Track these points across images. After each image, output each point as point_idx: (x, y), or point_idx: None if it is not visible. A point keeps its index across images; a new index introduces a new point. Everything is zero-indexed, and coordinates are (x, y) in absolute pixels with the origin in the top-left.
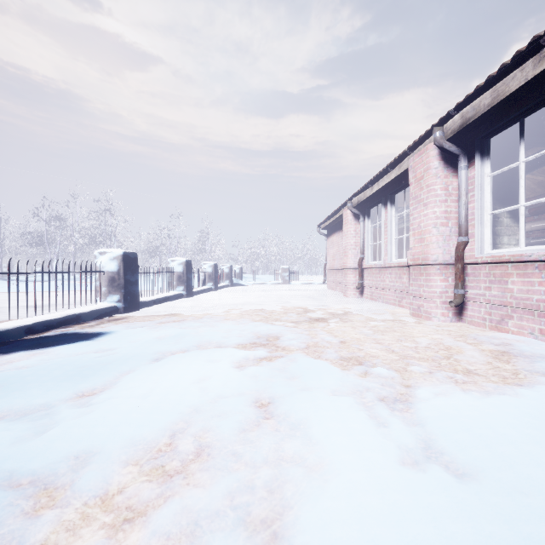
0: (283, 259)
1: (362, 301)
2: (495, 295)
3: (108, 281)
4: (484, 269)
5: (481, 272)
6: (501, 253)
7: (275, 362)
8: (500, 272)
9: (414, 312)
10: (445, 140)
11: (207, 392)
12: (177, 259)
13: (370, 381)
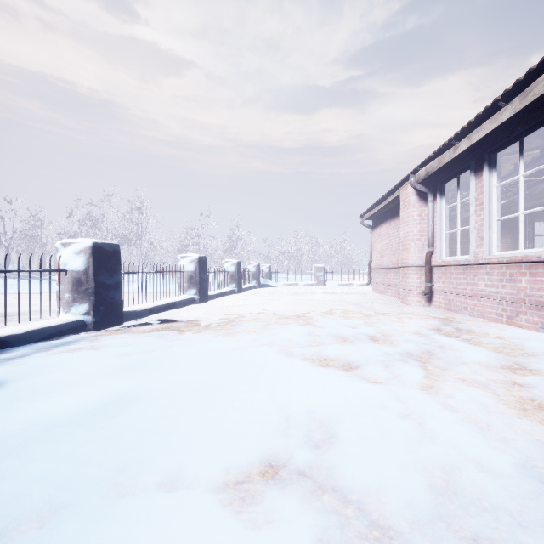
0: (315, 258)
1: (433, 311)
2: None
3: (72, 284)
4: None
5: None
6: None
7: None
8: None
9: None
10: None
11: None
12: (188, 255)
13: None
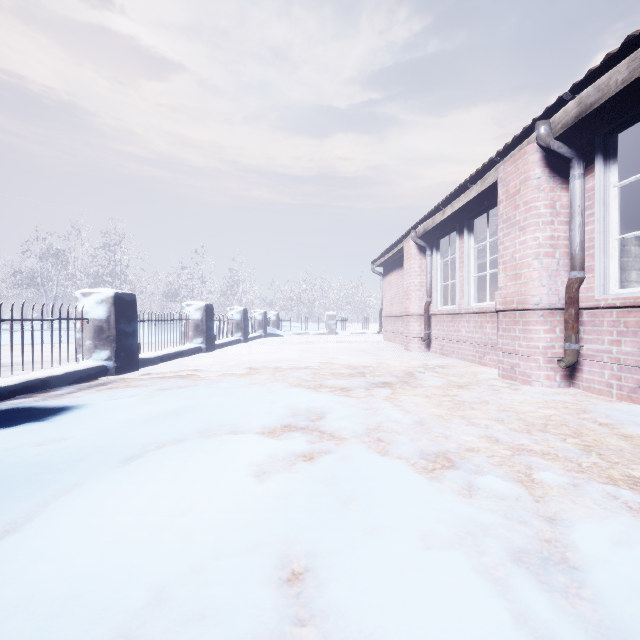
0: (328, 304)
1: (429, 356)
2: (627, 353)
3: (94, 332)
4: (610, 316)
5: (605, 320)
6: (639, 293)
7: (318, 464)
8: (635, 319)
9: (505, 374)
10: (553, 139)
11: (191, 544)
12: (194, 303)
13: (482, 510)
